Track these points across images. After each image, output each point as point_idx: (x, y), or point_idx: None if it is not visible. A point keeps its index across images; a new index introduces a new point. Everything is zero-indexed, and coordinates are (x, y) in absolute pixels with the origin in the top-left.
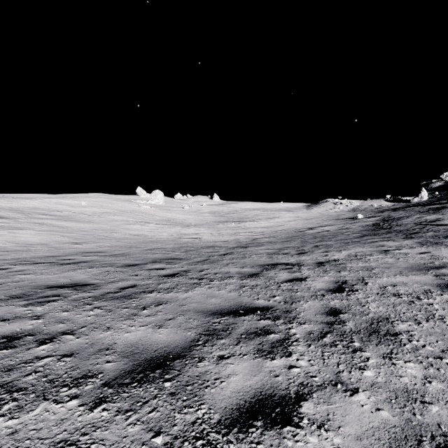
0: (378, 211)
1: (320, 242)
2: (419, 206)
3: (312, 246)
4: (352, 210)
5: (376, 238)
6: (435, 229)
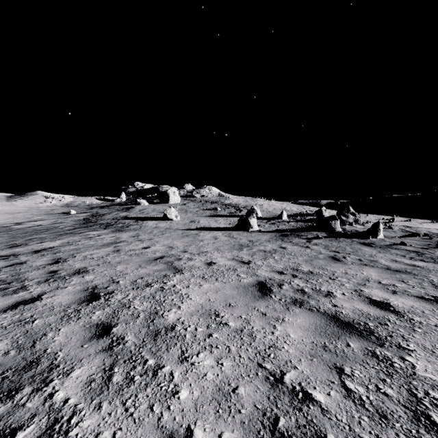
0: (89, 208)
1: (33, 236)
2: (119, 206)
3: (25, 239)
4: (66, 205)
5: (85, 229)
6: (123, 222)
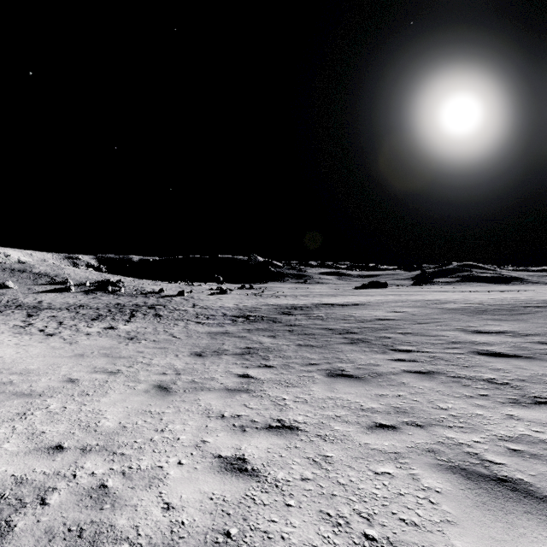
0: None
1: None
2: None
3: None
4: None
5: None
6: None
